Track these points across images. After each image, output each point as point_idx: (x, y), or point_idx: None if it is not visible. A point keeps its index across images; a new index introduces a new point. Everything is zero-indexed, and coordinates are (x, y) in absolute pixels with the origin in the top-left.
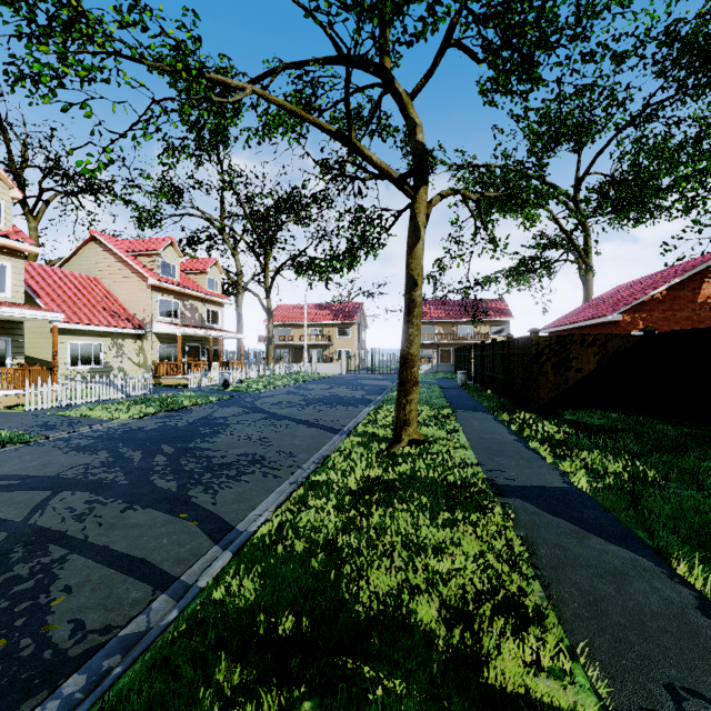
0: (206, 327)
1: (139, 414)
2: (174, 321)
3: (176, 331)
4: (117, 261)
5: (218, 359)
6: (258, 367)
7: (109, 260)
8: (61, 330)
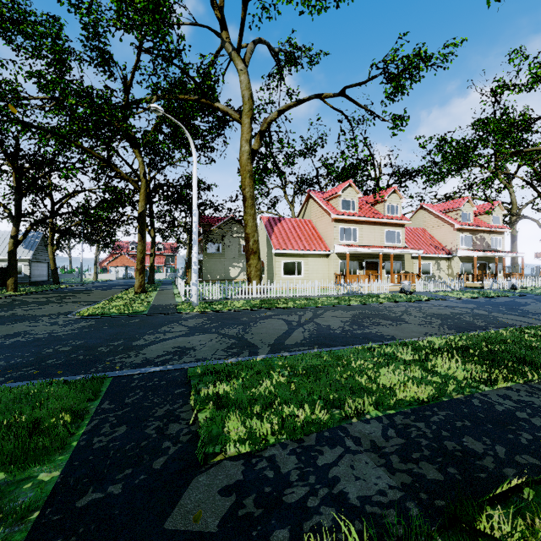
0: (490, 250)
1: (470, 296)
2: (469, 248)
3: (472, 254)
4: (434, 218)
5: (499, 272)
6: (535, 279)
7: (430, 218)
8: (414, 257)
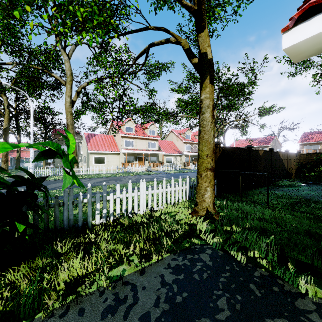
0: None
1: (174, 172)
2: (189, 151)
3: (188, 154)
4: (176, 136)
5: None
6: None
7: (174, 136)
8: (164, 155)
